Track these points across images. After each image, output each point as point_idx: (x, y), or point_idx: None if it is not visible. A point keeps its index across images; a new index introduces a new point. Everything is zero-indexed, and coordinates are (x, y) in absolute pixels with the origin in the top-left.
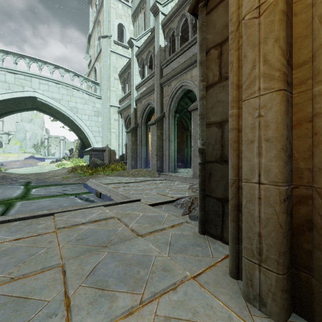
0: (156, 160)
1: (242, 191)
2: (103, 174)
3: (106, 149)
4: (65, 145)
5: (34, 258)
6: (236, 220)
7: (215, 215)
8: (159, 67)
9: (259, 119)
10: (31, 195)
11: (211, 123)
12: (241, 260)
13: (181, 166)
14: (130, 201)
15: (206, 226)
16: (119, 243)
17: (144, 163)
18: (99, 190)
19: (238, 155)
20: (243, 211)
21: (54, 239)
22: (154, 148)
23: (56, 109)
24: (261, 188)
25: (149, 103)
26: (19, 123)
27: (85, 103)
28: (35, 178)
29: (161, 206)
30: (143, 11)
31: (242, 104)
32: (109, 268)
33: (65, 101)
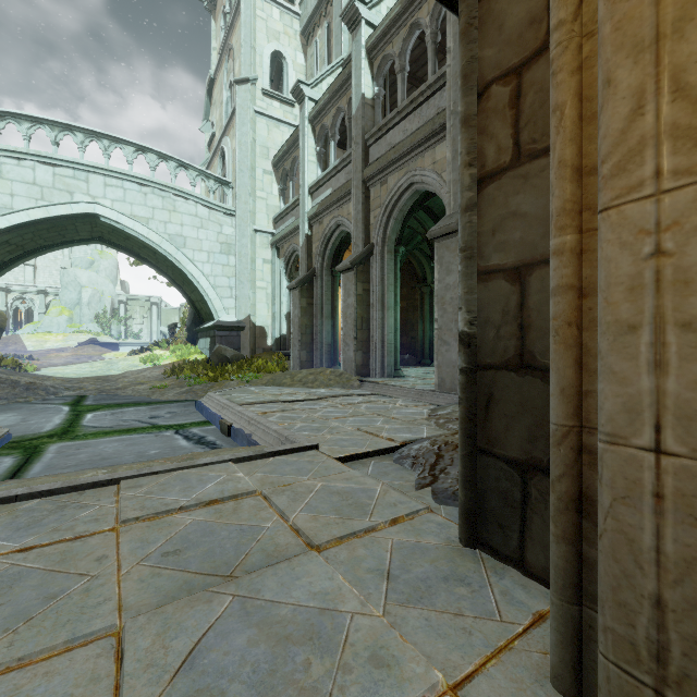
0: (355, 351)
1: (599, 468)
2: (239, 381)
3: (247, 325)
4: (161, 315)
5: (56, 607)
6: (574, 538)
7: (503, 502)
8: (361, 144)
9: (657, 262)
10: (82, 428)
11: (492, 270)
12: (588, 650)
13: (409, 361)
14: (294, 449)
15: (478, 526)
16: (264, 570)
17: (328, 355)
18: (227, 420)
19: (578, 359)
20: (603, 524)
21: (111, 552)
22: (350, 323)
23: (139, 241)
24: (666, 468)
25: (338, 224)
26: (67, 270)
27: (201, 226)
28: (96, 388)
29: (365, 461)
30: (326, 23)
31: (599, 219)
32: (234, 650)
33: (159, 222)
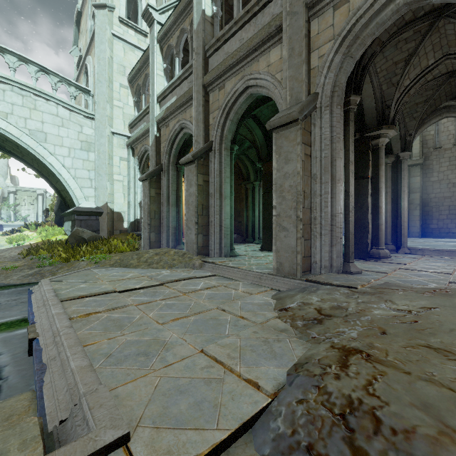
0: (196, 234)
1: None
2: (89, 262)
3: (104, 211)
4: (46, 203)
5: None
6: None
7: None
8: (202, 53)
9: None
10: None
11: None
12: None
13: (237, 240)
14: None
15: None
16: None
17: (174, 236)
18: (36, 327)
19: None
20: None
21: None
22: (192, 209)
23: None
24: None
25: (182, 127)
26: None
27: (61, 125)
28: None
29: None
30: None
31: None
32: None
33: (19, 117)
